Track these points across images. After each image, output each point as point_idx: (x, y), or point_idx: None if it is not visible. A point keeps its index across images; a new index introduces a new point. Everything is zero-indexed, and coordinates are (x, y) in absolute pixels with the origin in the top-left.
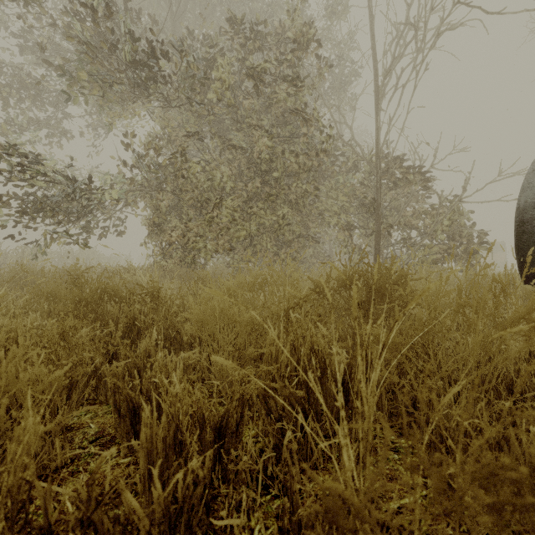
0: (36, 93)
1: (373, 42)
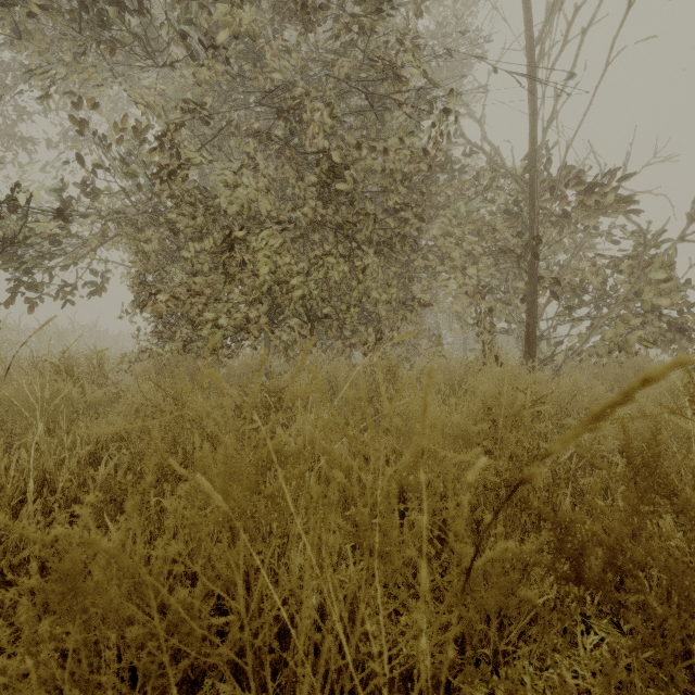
0: None
1: None
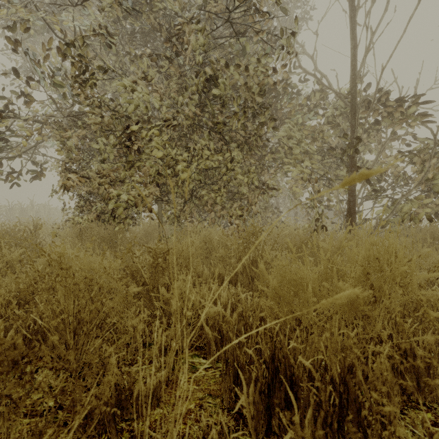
0: None
1: None
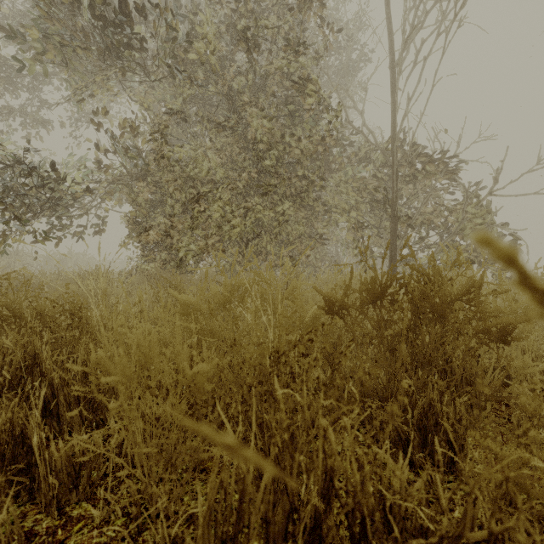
0: (6, 75)
1: (388, 9)
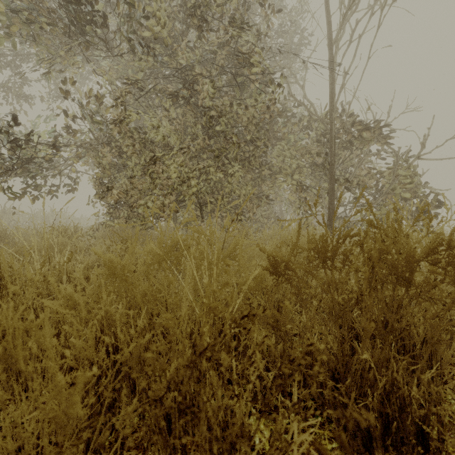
0: None
1: None
